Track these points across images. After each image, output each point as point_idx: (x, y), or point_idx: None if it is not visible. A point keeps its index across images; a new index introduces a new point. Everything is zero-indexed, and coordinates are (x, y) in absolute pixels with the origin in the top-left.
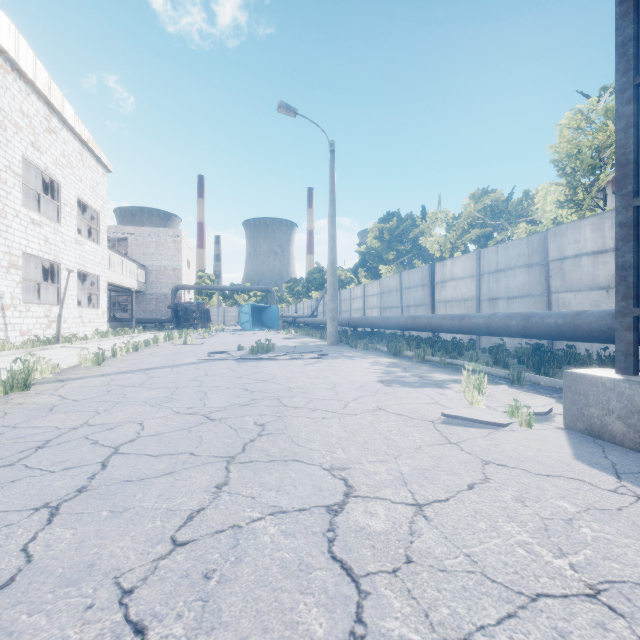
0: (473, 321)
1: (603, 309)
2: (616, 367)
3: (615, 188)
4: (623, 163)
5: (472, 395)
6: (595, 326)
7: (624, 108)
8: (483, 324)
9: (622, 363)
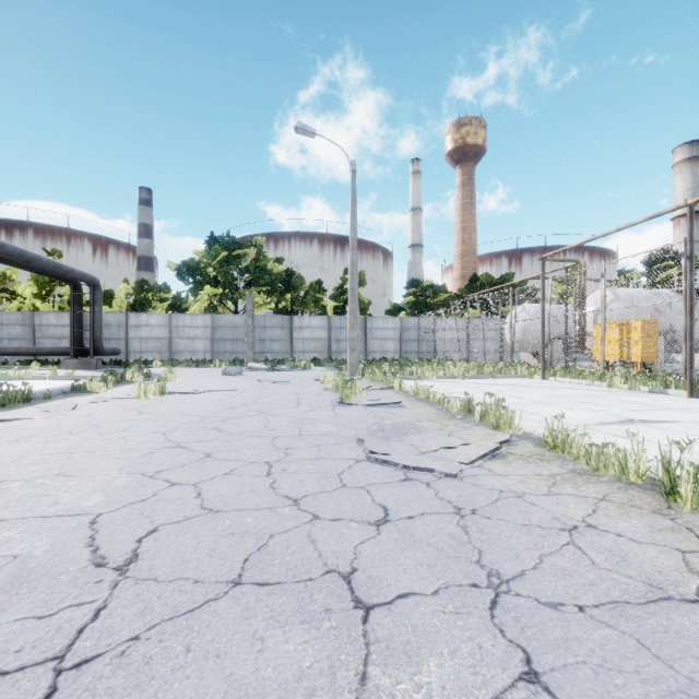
0: (9, 350)
1: (63, 347)
2: (71, 358)
3: (71, 327)
4: (72, 324)
5: (39, 367)
6: (62, 351)
7: (72, 315)
8: (15, 351)
9: (72, 357)
